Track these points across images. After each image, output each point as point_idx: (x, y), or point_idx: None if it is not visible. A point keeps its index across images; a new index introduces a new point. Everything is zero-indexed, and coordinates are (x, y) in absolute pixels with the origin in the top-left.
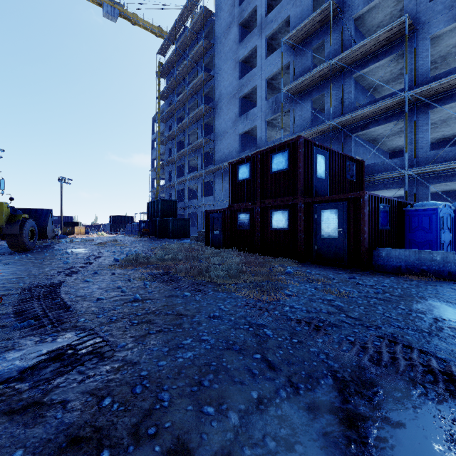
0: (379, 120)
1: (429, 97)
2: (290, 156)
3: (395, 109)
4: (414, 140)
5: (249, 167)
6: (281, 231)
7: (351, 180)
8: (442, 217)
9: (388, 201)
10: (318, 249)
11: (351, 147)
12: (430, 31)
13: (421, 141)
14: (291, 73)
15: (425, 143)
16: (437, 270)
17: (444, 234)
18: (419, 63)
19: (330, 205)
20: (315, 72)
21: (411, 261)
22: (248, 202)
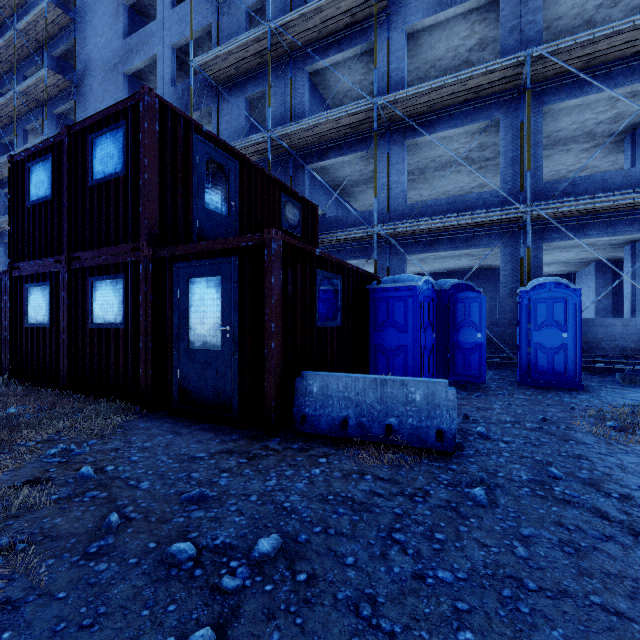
0: (343, 146)
1: (406, 120)
2: (129, 141)
3: (363, 132)
4: (387, 184)
5: (49, 168)
6: (111, 332)
7: (293, 234)
8: (423, 303)
9: (338, 269)
10: (182, 378)
11: (305, 187)
12: (407, 20)
13: (396, 187)
14: (213, 44)
15: (400, 191)
16: (416, 427)
17: (426, 333)
18: (393, 65)
19: (206, 266)
20: (245, 39)
21: (368, 406)
22: (47, 258)
